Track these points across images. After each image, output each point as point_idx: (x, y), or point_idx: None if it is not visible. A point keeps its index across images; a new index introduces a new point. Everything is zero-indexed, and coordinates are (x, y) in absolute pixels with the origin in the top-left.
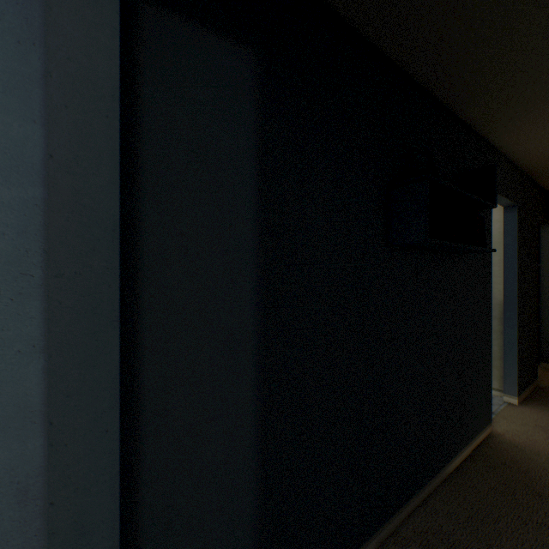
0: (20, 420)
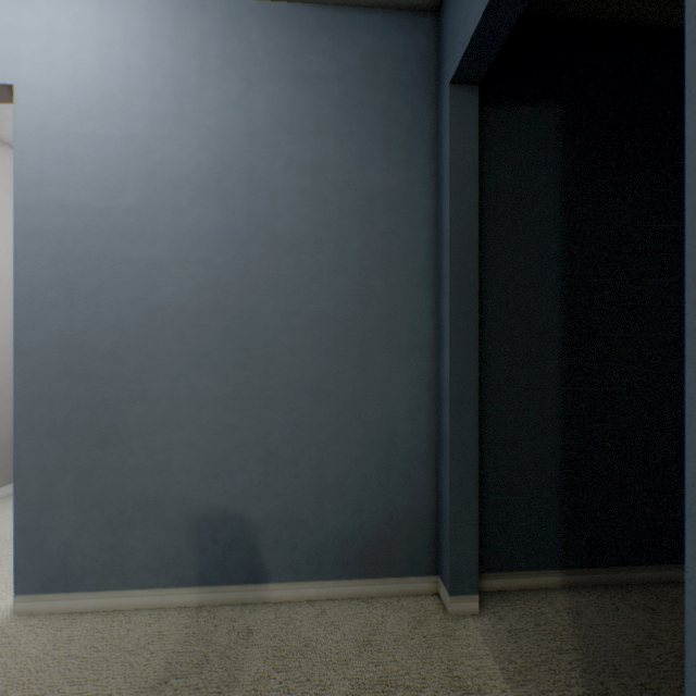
0: (426, 349)
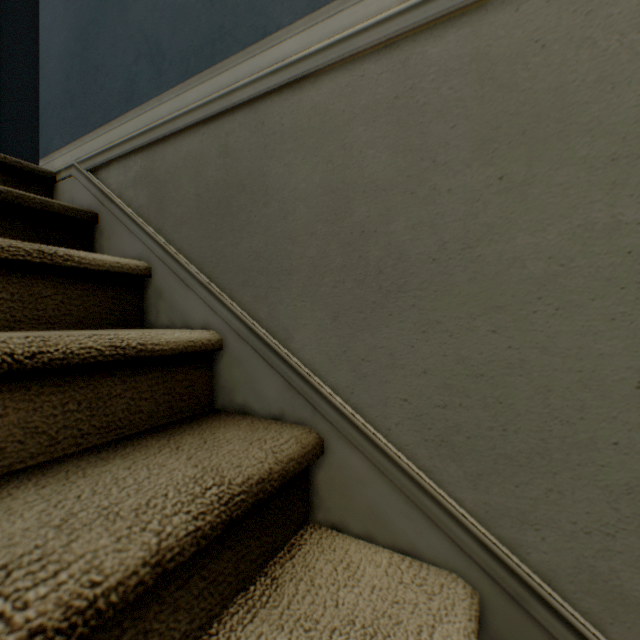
0: None
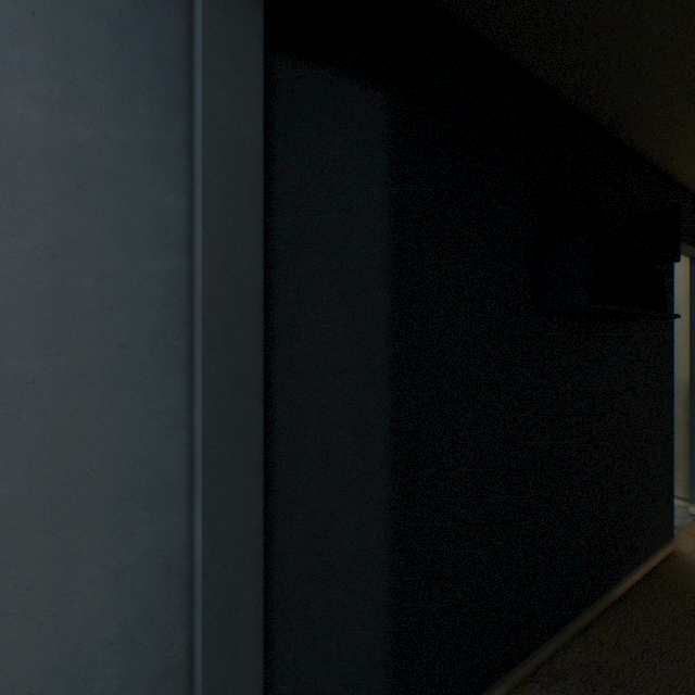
0: (165, 494)
